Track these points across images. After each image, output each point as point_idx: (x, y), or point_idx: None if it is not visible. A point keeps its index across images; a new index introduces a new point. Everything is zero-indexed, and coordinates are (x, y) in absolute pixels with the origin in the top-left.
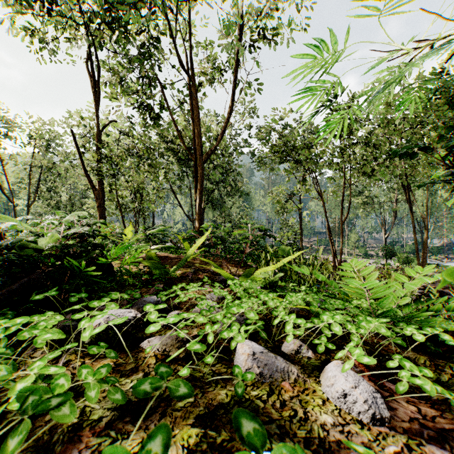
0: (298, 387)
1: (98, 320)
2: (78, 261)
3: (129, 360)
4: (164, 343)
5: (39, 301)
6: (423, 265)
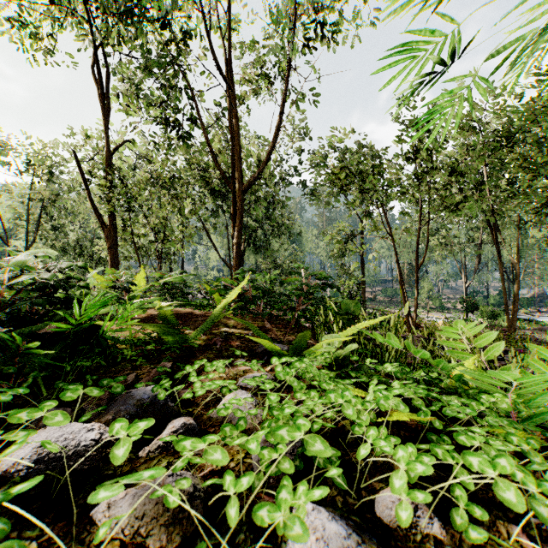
0: None
1: (22, 451)
2: (30, 328)
3: None
4: (139, 513)
5: None
6: (514, 321)
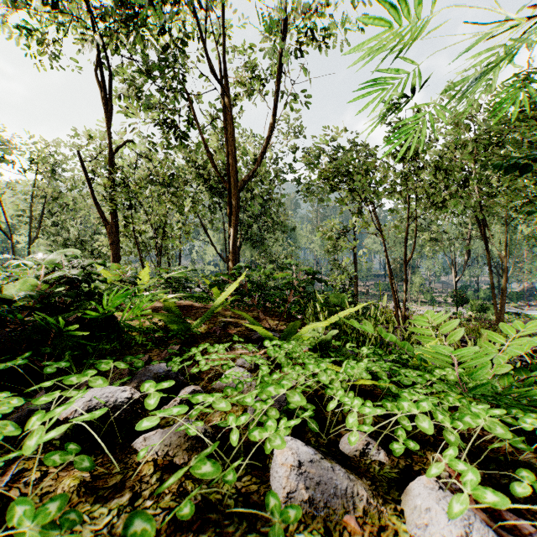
0: (369, 525)
1: (76, 404)
2: (63, 315)
3: (114, 467)
4: (167, 443)
5: (4, 371)
6: (502, 314)
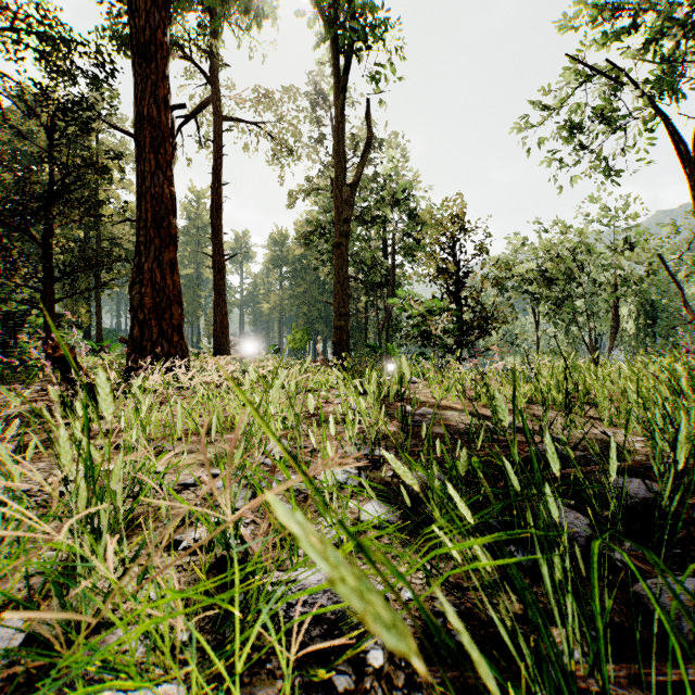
0: None
1: None
2: None
3: None
4: None
5: None
6: None
